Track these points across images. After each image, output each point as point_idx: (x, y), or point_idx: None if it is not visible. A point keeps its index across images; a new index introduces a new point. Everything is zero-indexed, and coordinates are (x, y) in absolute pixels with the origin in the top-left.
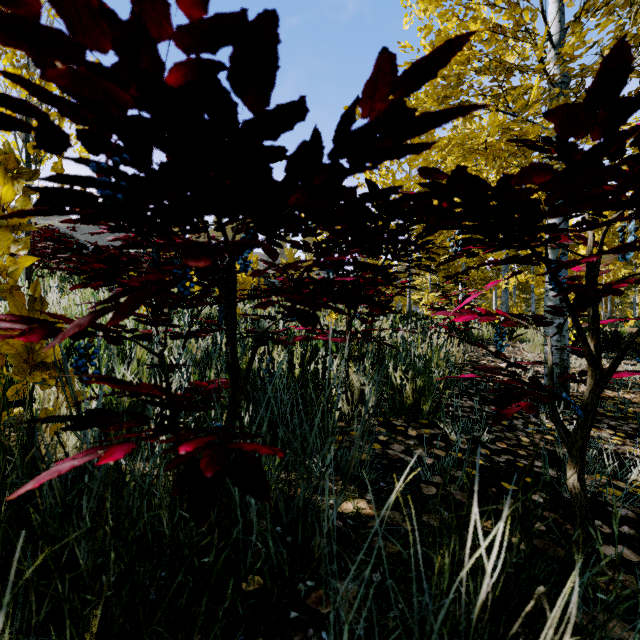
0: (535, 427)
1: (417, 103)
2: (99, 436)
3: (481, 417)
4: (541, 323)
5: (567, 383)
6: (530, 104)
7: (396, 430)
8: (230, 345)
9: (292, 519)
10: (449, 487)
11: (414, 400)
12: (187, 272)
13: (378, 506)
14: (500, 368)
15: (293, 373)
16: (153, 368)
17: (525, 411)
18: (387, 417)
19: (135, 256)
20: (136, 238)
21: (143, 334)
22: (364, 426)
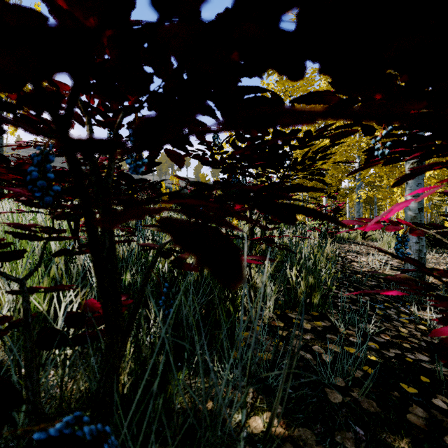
0: (406, 316)
1: None
2: (18, 338)
3: (360, 307)
4: (446, 232)
5: (424, 277)
6: None
7: (293, 323)
8: (96, 278)
9: (198, 446)
10: (353, 392)
11: (306, 295)
12: (47, 170)
13: (288, 422)
14: (411, 278)
15: (202, 275)
16: (78, 270)
17: (393, 300)
18: (283, 310)
19: None
20: (57, 152)
21: (10, 251)
22: (287, 369)
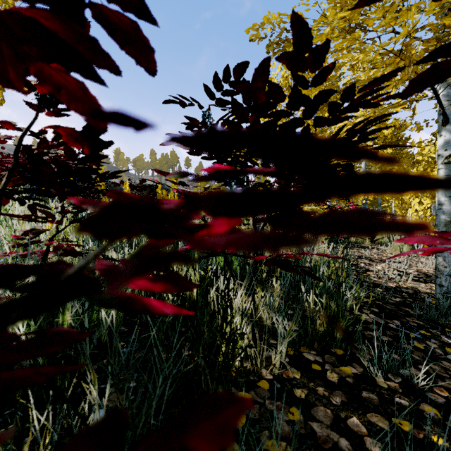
0: None
1: (315, 26)
2: None
3: (392, 338)
4: None
5: None
6: (446, 4)
7: (312, 372)
8: None
9: None
10: None
11: (328, 328)
12: None
13: None
14: None
15: None
16: None
17: (428, 325)
18: (297, 347)
19: (7, 163)
20: None
21: None
22: None
